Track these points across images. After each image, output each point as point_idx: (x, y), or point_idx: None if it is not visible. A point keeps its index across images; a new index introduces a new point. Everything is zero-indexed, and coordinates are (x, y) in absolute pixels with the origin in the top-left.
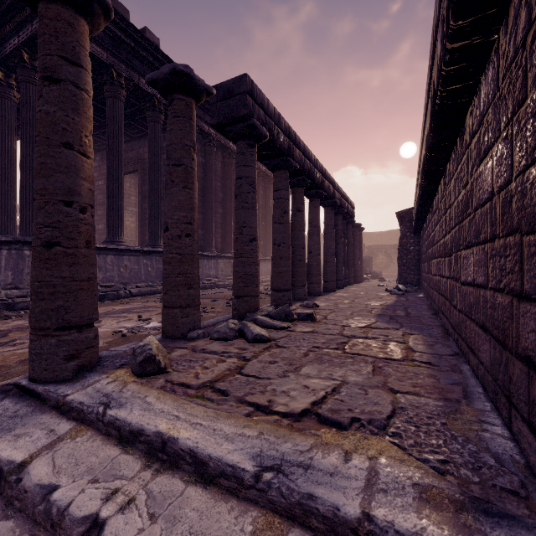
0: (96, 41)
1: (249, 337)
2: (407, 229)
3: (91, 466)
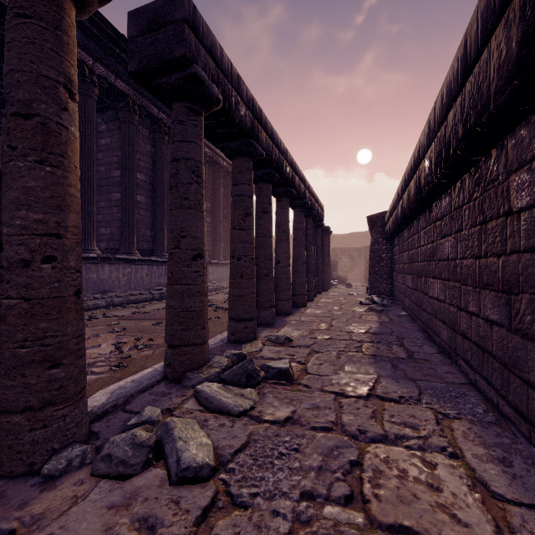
0: None
1: (172, 475)
2: (379, 234)
3: None
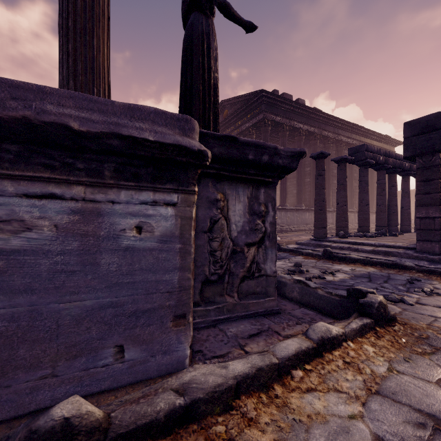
0: (278, 115)
1: (368, 236)
2: None
3: (343, 245)
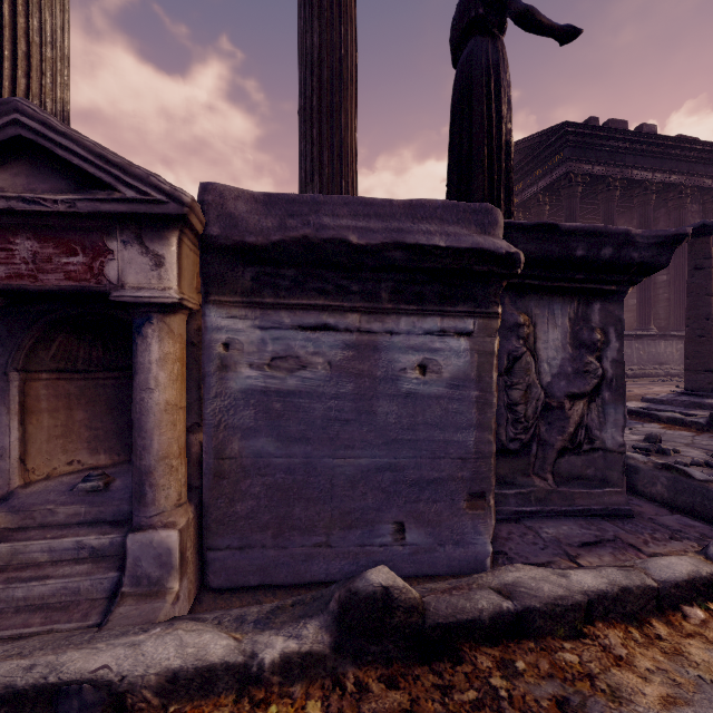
0: (597, 163)
1: None
2: None
3: None
